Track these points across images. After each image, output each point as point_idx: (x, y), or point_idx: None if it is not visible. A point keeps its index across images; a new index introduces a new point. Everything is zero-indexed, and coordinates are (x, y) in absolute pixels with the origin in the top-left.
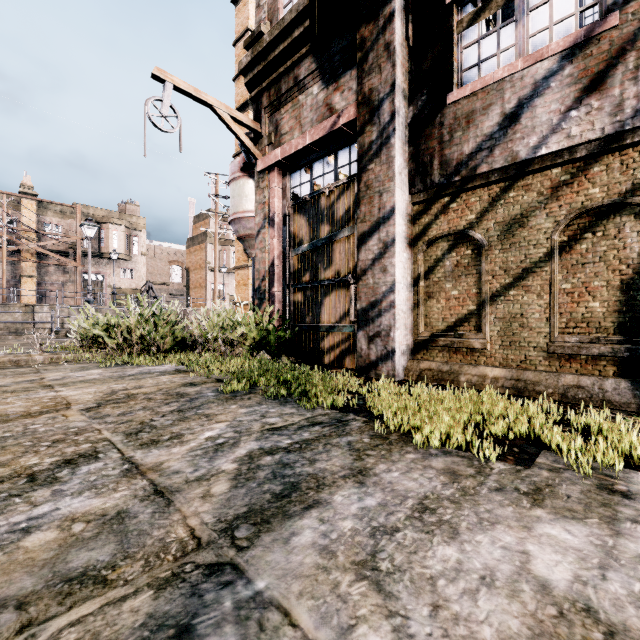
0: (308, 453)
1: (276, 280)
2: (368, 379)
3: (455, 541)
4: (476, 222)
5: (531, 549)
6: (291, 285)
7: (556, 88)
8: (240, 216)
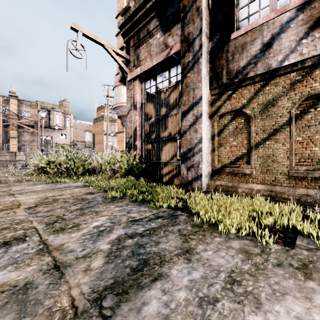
0: (154, 237)
1: (137, 138)
2: (187, 190)
3: (260, 311)
4: (247, 104)
5: (318, 319)
6: (145, 140)
7: (294, 27)
8: (119, 105)
